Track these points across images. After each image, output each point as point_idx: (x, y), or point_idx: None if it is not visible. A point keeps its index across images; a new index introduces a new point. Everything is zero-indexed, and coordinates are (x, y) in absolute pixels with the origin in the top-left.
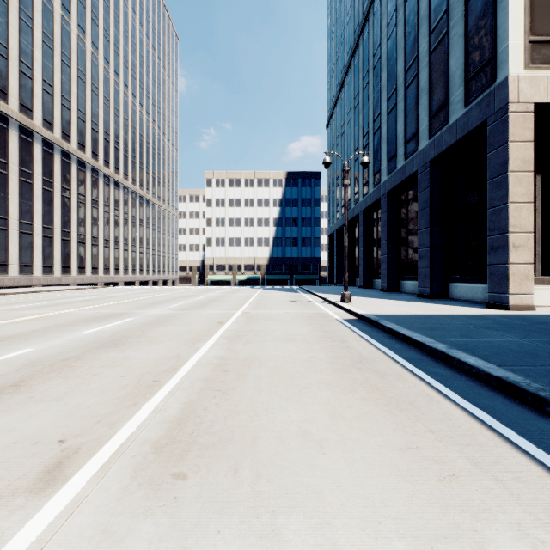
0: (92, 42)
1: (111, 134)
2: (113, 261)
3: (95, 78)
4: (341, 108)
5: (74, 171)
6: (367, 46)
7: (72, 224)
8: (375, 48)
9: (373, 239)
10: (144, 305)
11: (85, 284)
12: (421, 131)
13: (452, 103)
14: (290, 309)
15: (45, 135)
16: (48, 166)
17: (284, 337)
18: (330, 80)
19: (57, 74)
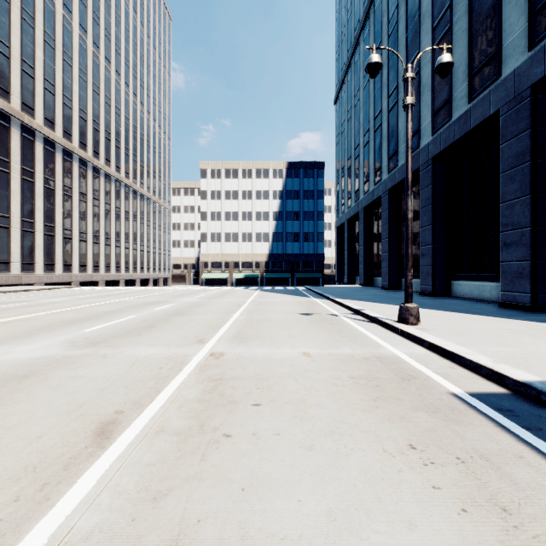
0: (64, 4)
1: (89, 113)
2: (91, 257)
3: (68, 46)
4: (355, 73)
5: (39, 151)
6: None
7: (37, 213)
8: None
9: (401, 226)
10: (44, 326)
11: (55, 284)
12: (509, 45)
13: None
14: (309, 342)
15: None
16: (2, 141)
17: None
18: (339, 47)
19: (15, 33)
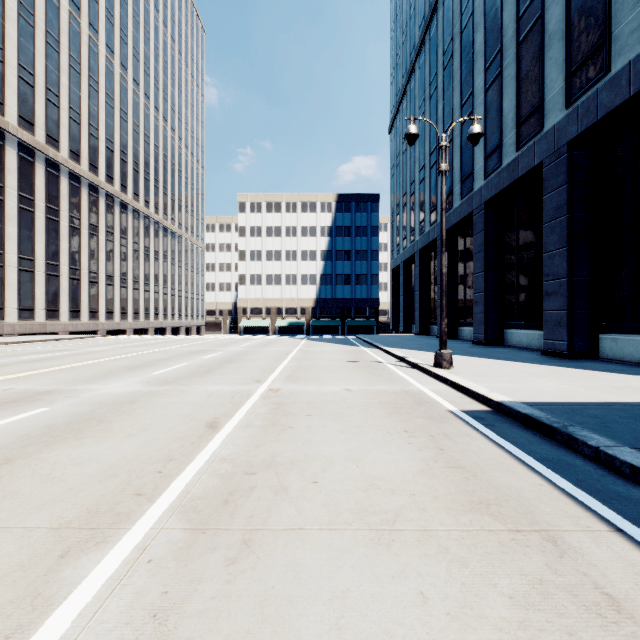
0: (89, 23)
1: (116, 142)
2: (118, 303)
3: (94, 70)
4: (410, 102)
5: (64, 186)
6: (450, 6)
7: (62, 255)
8: (463, 4)
9: (458, 271)
10: (112, 371)
11: (81, 333)
12: (550, 100)
13: (618, 38)
14: (351, 382)
15: (21, 137)
16: (27, 178)
17: (357, 503)
18: (394, 70)
19: (39, 59)
